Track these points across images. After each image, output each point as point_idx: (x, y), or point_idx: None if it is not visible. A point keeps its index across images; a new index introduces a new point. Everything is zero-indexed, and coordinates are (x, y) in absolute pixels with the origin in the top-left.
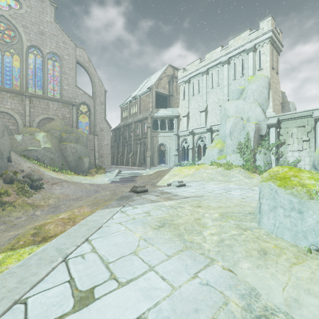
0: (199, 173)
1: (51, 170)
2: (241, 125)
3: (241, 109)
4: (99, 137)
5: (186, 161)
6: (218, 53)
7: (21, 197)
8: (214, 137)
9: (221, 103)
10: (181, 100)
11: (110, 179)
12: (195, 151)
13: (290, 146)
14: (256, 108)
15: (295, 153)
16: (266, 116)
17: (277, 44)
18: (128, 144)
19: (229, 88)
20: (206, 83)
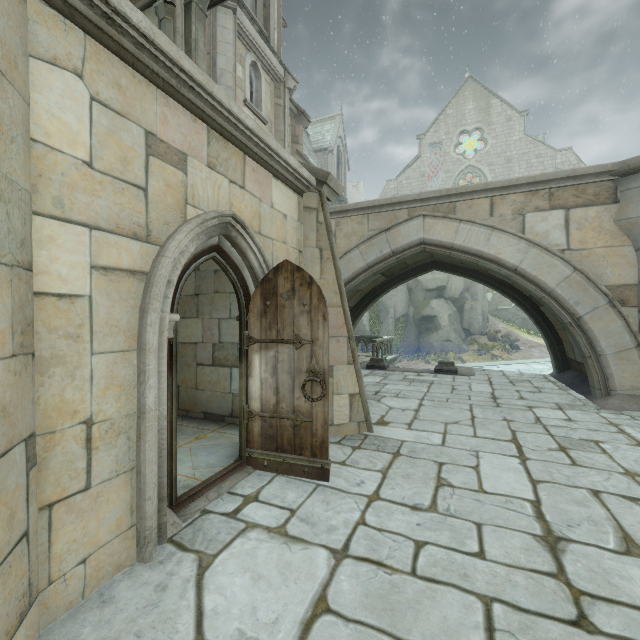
0: None
1: (524, 332)
2: None
3: None
4: None
5: None
6: None
7: (505, 354)
8: None
9: None
10: None
11: None
12: None
13: None
14: None
15: None
16: None
17: None
18: None
19: None
20: None
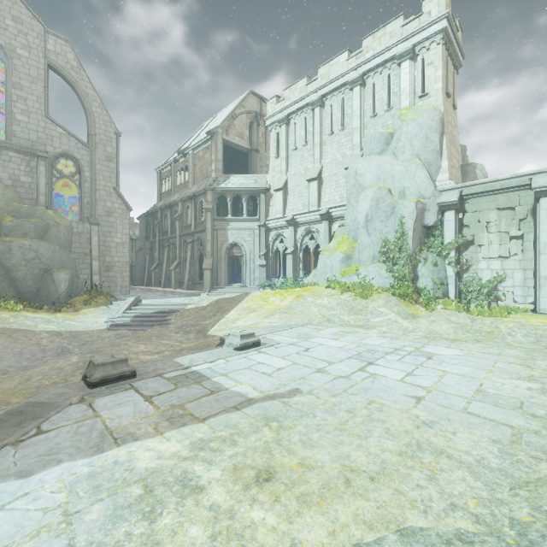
0: (303, 305)
1: None
2: (388, 205)
3: (388, 174)
4: (104, 228)
5: (281, 278)
6: (342, 64)
7: None
8: (334, 231)
9: (349, 163)
10: (273, 158)
11: (110, 318)
12: (299, 258)
13: (484, 249)
14: (417, 172)
15: (494, 262)
16: (436, 188)
17: (456, 48)
18: (171, 244)
19: (364, 134)
20: (320, 124)
